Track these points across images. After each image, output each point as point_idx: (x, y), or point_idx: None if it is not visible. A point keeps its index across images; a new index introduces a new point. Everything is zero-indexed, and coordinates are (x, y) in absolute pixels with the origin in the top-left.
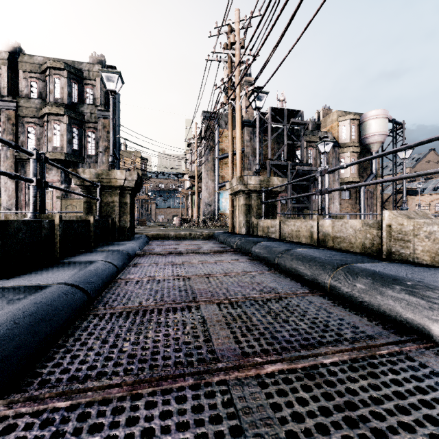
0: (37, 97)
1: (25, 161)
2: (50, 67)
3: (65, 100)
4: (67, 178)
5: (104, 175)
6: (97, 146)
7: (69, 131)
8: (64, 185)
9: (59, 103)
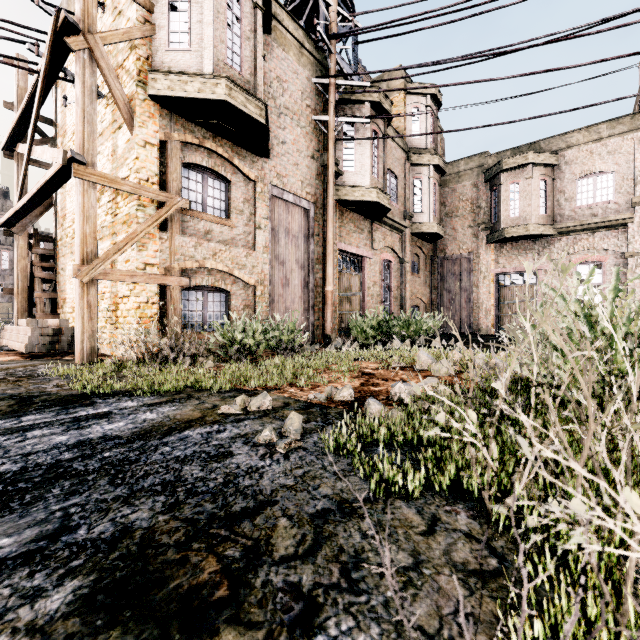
0: None
1: None
2: None
3: None
4: None
5: None
6: (11, 263)
7: None
8: None
9: None
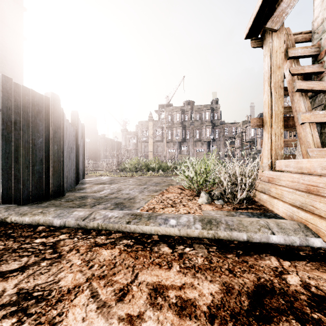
0: (199, 119)
1: (196, 142)
2: (205, 109)
3: (210, 120)
4: (209, 147)
5: (258, 151)
6: (219, 134)
7: (211, 130)
8: (208, 149)
9: (208, 121)
